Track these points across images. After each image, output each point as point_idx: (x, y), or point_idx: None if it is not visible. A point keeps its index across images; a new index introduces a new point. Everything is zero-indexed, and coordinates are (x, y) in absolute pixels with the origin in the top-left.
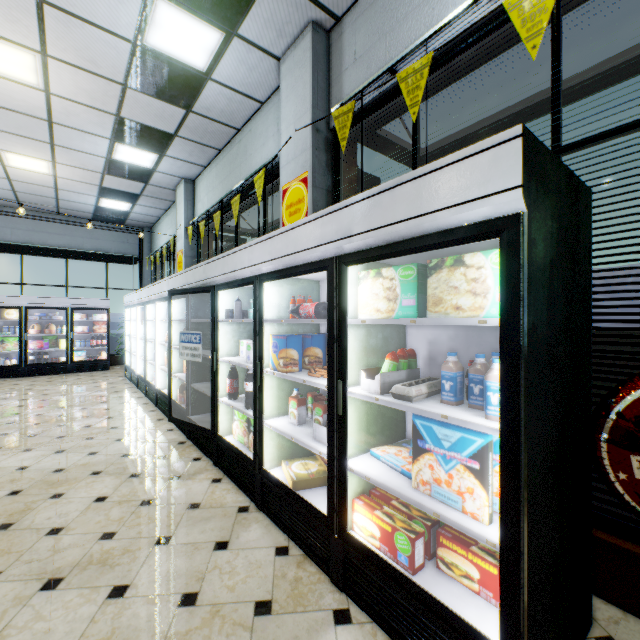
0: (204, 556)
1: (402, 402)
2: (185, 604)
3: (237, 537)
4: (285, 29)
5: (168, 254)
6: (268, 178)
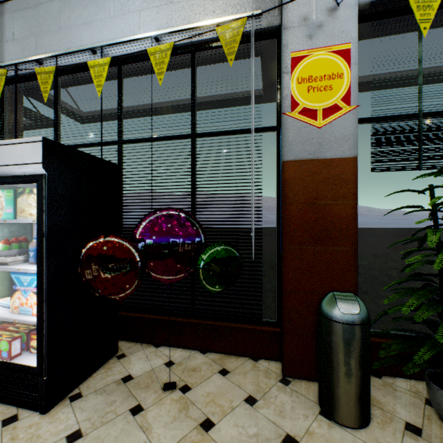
0: None
1: (1, 266)
2: None
3: None
4: None
5: None
6: None
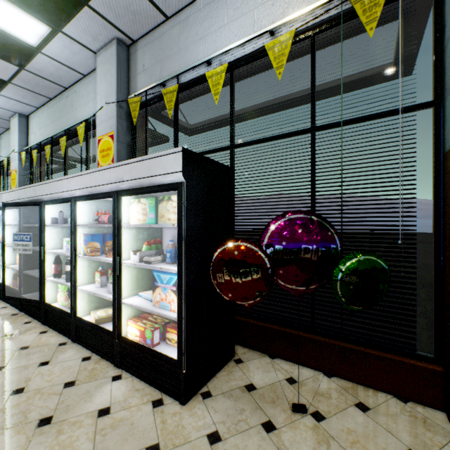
0: (31, 370)
1: (147, 264)
2: (16, 393)
3: (56, 358)
4: (98, 37)
5: (2, 170)
6: (89, 127)
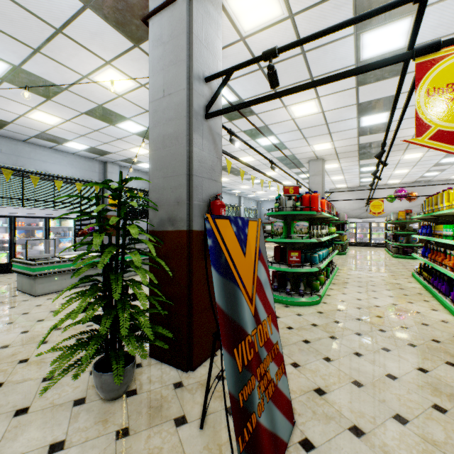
0: None
1: (60, 237)
2: None
3: None
4: None
5: None
6: None
